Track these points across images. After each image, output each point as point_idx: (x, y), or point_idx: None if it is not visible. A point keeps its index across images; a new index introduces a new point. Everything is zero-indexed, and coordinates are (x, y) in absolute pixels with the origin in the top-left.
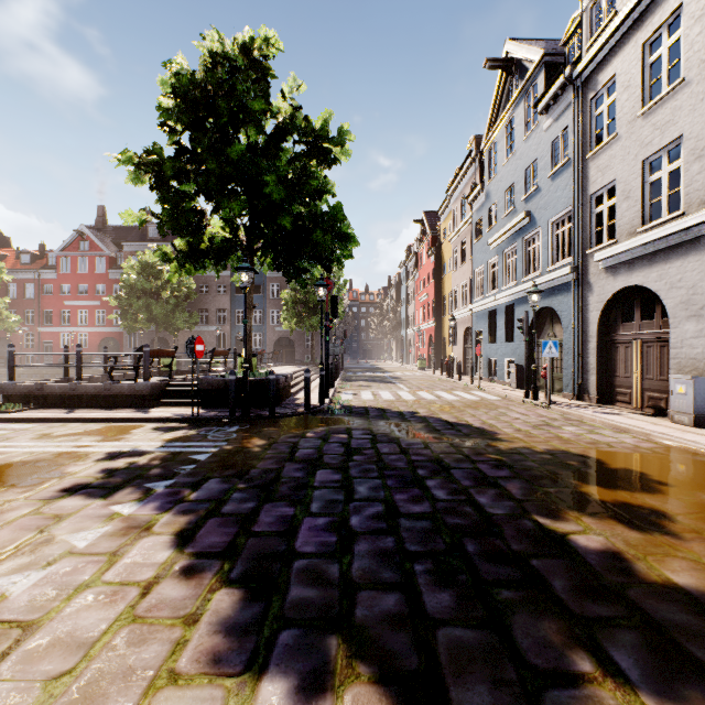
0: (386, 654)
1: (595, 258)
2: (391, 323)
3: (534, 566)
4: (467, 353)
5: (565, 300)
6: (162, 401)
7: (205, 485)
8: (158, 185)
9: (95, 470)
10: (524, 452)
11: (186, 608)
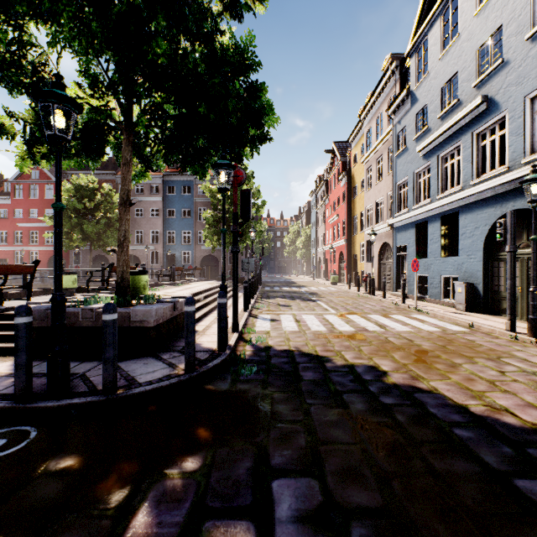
0: None
1: None
2: (302, 243)
3: None
4: (383, 268)
5: None
6: None
7: None
8: None
9: None
10: None
11: None
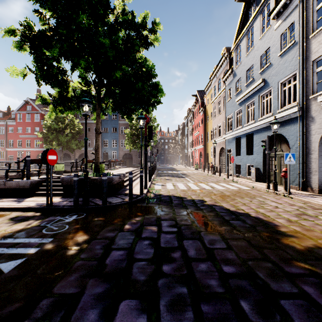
0: None
1: (319, 99)
2: (180, 146)
3: None
4: (221, 161)
5: (292, 128)
6: (37, 192)
7: None
8: (31, 49)
9: None
10: None
11: None
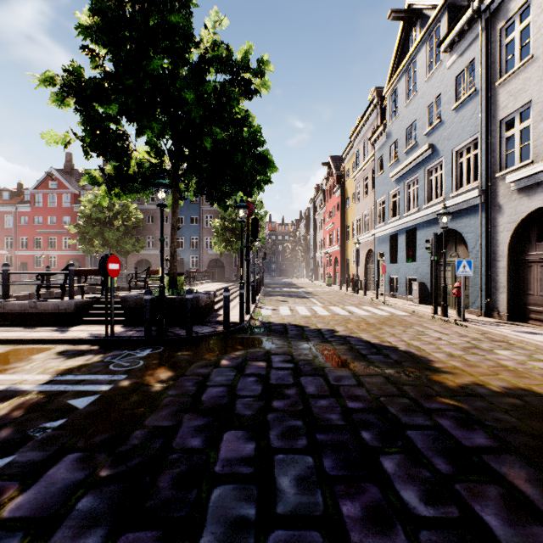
0: None
1: (508, 179)
2: (302, 248)
3: None
4: (369, 271)
5: (471, 222)
6: (86, 319)
7: (49, 471)
8: (79, 106)
9: None
10: (481, 392)
11: None
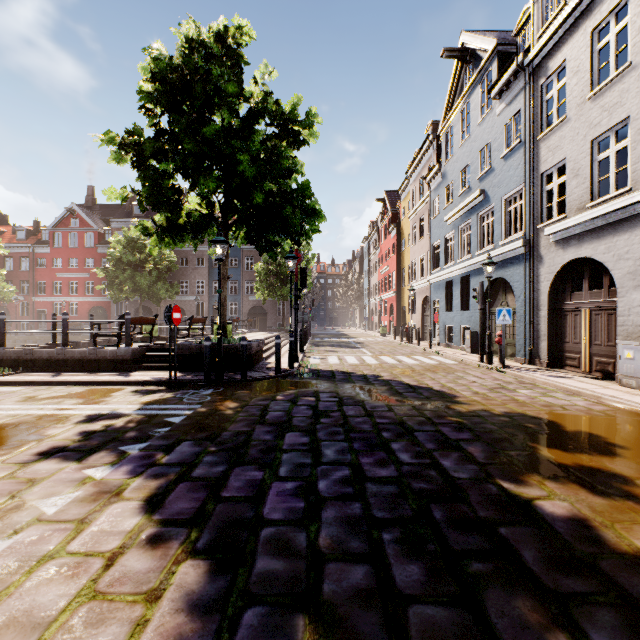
0: (355, 637)
1: (546, 232)
2: (355, 293)
3: (503, 535)
4: (425, 320)
5: (517, 271)
6: (142, 365)
7: (177, 448)
8: (138, 164)
9: (73, 433)
10: (483, 414)
11: (149, 582)
